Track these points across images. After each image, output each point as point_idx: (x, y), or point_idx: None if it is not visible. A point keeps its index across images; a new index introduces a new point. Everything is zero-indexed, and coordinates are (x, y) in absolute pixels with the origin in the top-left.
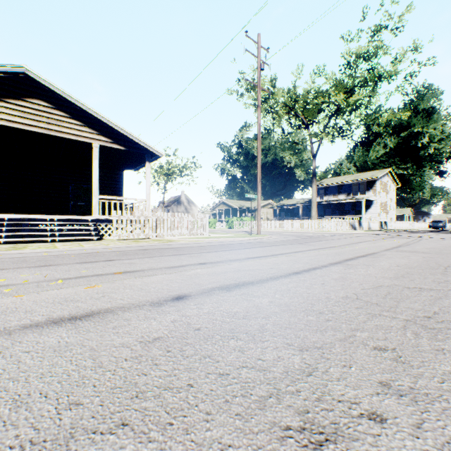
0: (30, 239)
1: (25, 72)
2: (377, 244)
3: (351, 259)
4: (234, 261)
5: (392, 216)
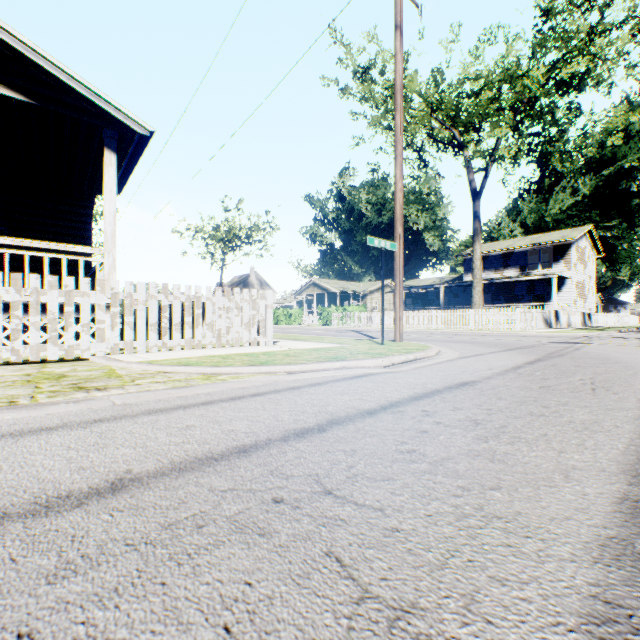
0: None
1: None
2: None
3: None
4: None
5: (591, 305)
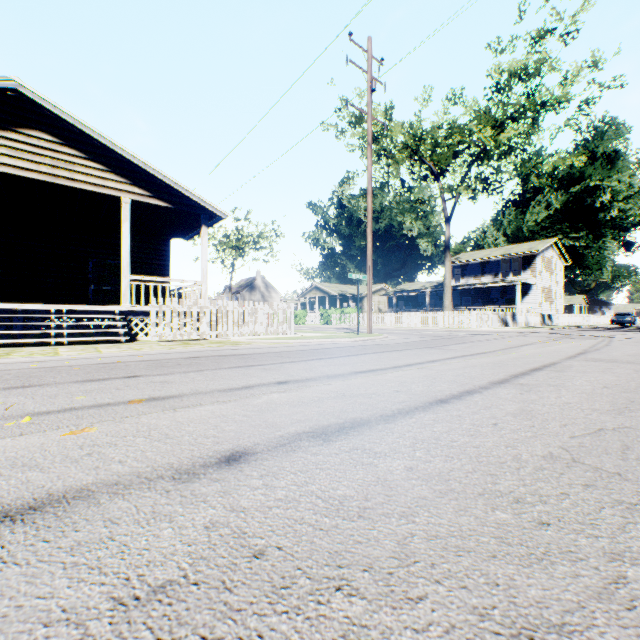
0: (23, 340)
1: (17, 88)
2: (550, 349)
3: (524, 375)
4: (334, 378)
5: (559, 307)
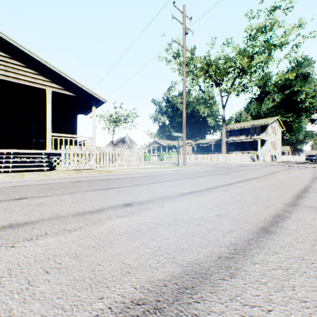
0: None
1: None
2: (293, 175)
3: (302, 196)
4: (166, 200)
5: (279, 152)
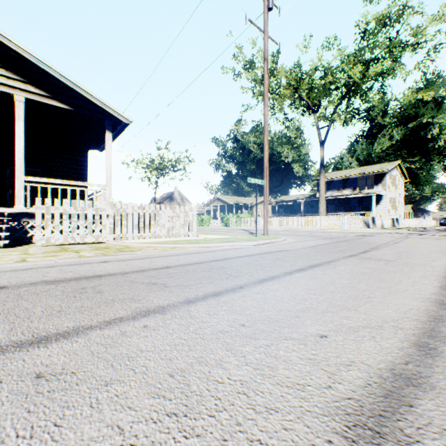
0: None
1: None
2: None
3: None
4: None
5: (401, 213)
